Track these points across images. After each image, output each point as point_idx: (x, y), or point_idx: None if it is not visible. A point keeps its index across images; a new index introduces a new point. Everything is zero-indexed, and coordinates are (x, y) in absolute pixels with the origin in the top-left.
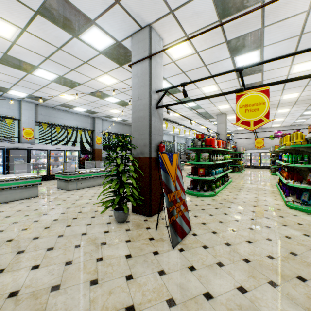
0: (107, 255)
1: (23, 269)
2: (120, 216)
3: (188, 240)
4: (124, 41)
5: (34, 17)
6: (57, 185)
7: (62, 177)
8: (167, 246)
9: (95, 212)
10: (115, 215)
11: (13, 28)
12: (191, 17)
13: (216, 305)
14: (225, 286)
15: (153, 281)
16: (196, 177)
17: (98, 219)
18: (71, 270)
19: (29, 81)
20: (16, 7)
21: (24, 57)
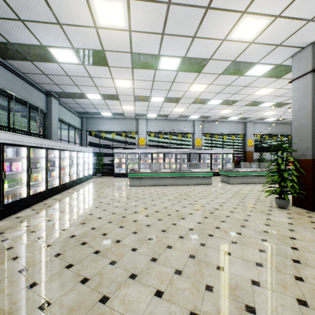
0: (272, 219)
1: (226, 211)
2: (280, 203)
3: None
4: (283, 62)
5: (218, 76)
6: (218, 179)
7: (225, 173)
8: None
9: (257, 199)
10: (276, 202)
11: (205, 86)
12: None
13: None
14: None
15: (310, 236)
16: None
17: (261, 203)
18: (251, 218)
19: (203, 108)
20: (210, 76)
21: (205, 97)
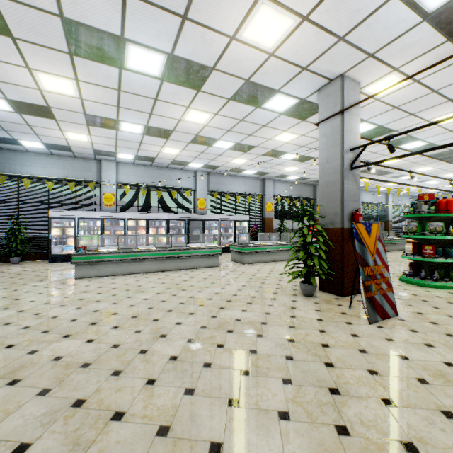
0: (298, 315)
1: (236, 310)
2: (307, 289)
3: (391, 322)
4: (309, 97)
5: (227, 103)
6: (229, 258)
7: (237, 249)
8: (362, 321)
9: (278, 284)
10: (302, 287)
11: (208, 115)
12: (400, 51)
13: (411, 363)
14: (428, 358)
15: (345, 337)
16: (417, 258)
17: (283, 290)
18: (271, 317)
19: (208, 153)
20: (215, 100)
21: (210, 134)
